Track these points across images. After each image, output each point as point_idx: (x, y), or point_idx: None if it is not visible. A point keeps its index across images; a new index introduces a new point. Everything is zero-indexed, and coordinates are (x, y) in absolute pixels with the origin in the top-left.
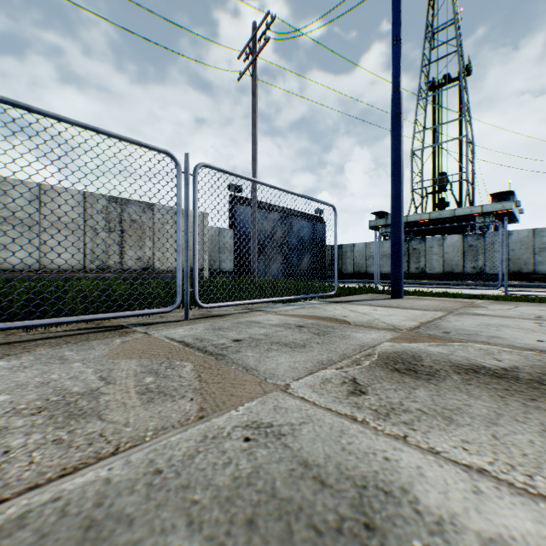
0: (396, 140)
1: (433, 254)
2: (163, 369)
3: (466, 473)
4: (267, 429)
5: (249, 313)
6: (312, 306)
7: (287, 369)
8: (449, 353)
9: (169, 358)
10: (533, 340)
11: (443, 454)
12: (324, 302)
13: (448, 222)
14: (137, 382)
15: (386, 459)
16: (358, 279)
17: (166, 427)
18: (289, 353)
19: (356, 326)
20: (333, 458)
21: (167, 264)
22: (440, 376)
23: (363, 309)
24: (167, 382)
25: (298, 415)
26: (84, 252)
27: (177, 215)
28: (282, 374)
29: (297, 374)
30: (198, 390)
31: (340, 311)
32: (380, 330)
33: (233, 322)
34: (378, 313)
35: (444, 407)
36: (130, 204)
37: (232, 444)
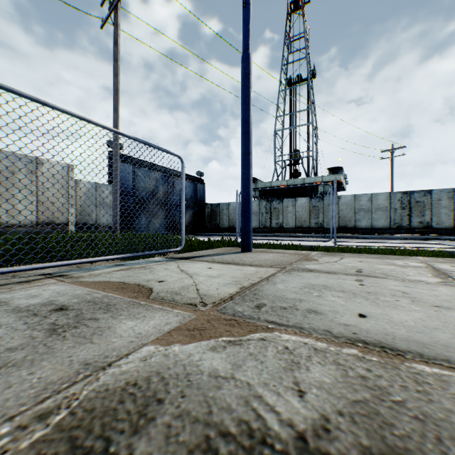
0: (245, 99)
1: (289, 212)
2: None
3: None
4: None
5: (32, 282)
6: (144, 266)
7: None
8: (228, 374)
9: None
10: (356, 315)
11: None
12: (167, 259)
13: (300, 188)
14: None
15: None
16: (232, 232)
17: None
18: None
19: (151, 301)
20: None
21: (19, 217)
22: None
23: (198, 267)
24: None
25: None
26: None
27: None
28: None
29: None
30: None
31: (166, 273)
32: (175, 309)
33: None
34: (207, 273)
35: None
36: None
37: None
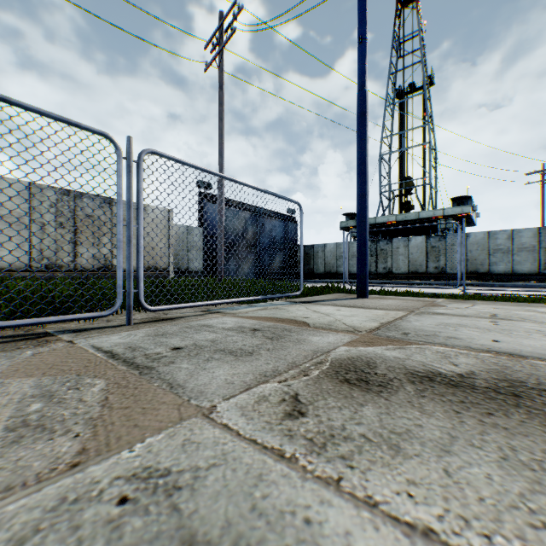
0: (361, 139)
1: (400, 255)
2: (64, 391)
3: (408, 540)
4: (159, 480)
5: (205, 315)
6: (275, 307)
7: (220, 385)
8: (405, 358)
9: (80, 375)
10: (489, 341)
11: (382, 506)
12: (289, 302)
13: (413, 224)
14: (17, 411)
15: (306, 522)
16: (329, 279)
17: (13, 487)
18: (231, 363)
19: (315, 328)
20: (235, 526)
21: None
22: (393, 387)
23: (327, 309)
24: (58, 410)
25: (210, 452)
26: (29, 249)
27: (117, 206)
28: (213, 391)
29: (230, 391)
30: (94, 420)
31: (303, 312)
32: (339, 332)
33: (182, 326)
34: (341, 314)
35: (392, 430)
36: (86, 198)
37: (97, 510)
